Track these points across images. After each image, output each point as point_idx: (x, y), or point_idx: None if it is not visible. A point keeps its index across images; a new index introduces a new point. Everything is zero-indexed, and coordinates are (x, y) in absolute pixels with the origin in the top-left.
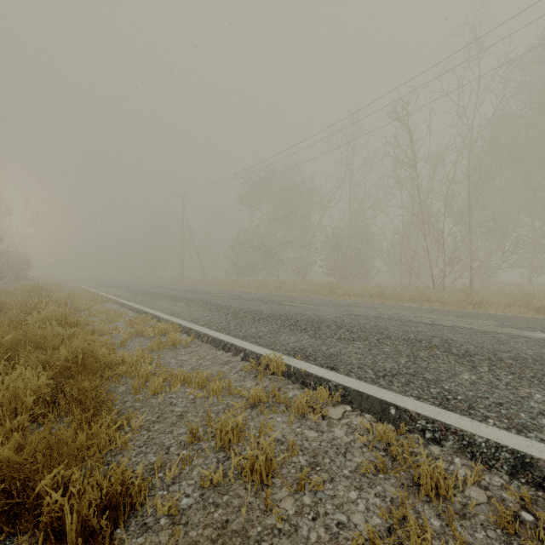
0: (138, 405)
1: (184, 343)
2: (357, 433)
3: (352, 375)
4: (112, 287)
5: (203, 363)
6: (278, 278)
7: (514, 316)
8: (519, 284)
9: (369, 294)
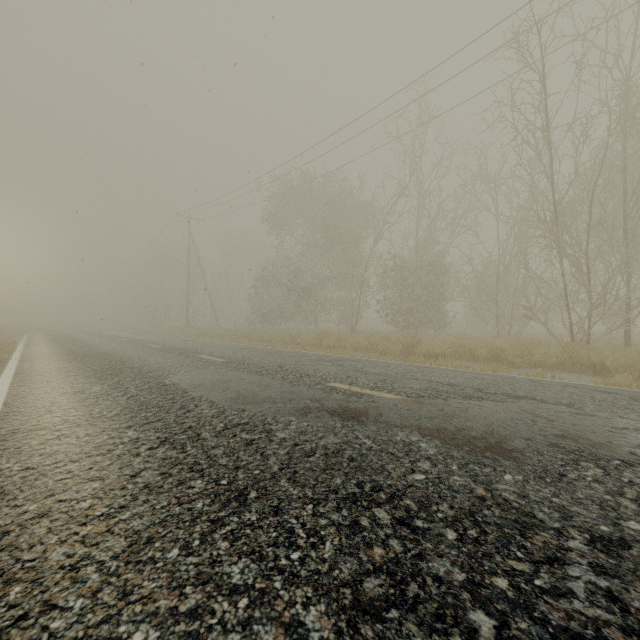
0: None
1: None
2: None
3: None
4: (60, 341)
5: None
6: (316, 326)
7: None
8: None
9: (469, 353)
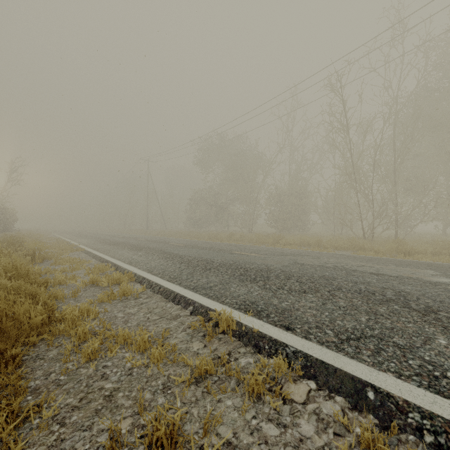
0: (63, 379)
1: (135, 293)
2: (331, 431)
3: (311, 338)
4: (85, 237)
5: (150, 317)
6: (228, 229)
7: (448, 264)
8: (436, 235)
9: (307, 243)
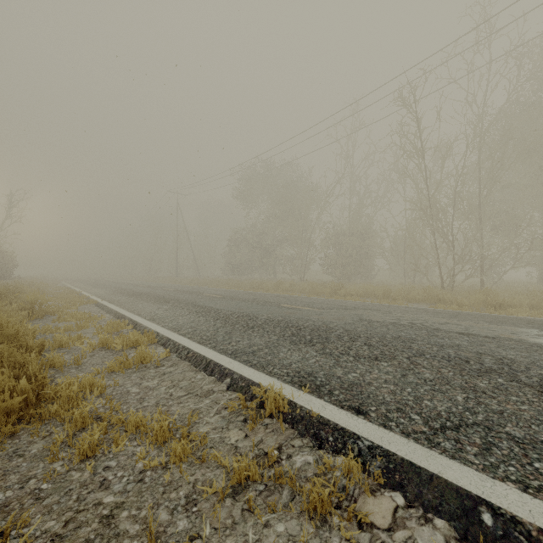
0: (45, 489)
1: (156, 360)
2: None
3: (391, 427)
4: (100, 286)
5: (173, 393)
6: (275, 276)
7: None
8: (530, 284)
9: (373, 294)
